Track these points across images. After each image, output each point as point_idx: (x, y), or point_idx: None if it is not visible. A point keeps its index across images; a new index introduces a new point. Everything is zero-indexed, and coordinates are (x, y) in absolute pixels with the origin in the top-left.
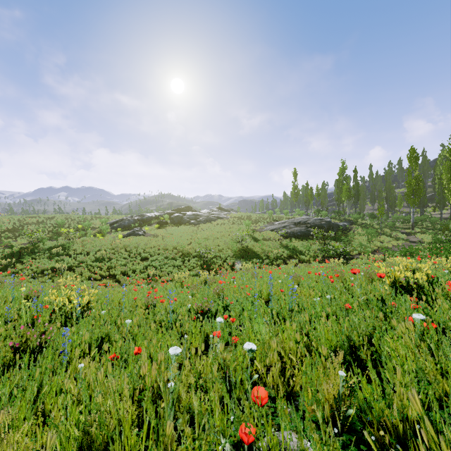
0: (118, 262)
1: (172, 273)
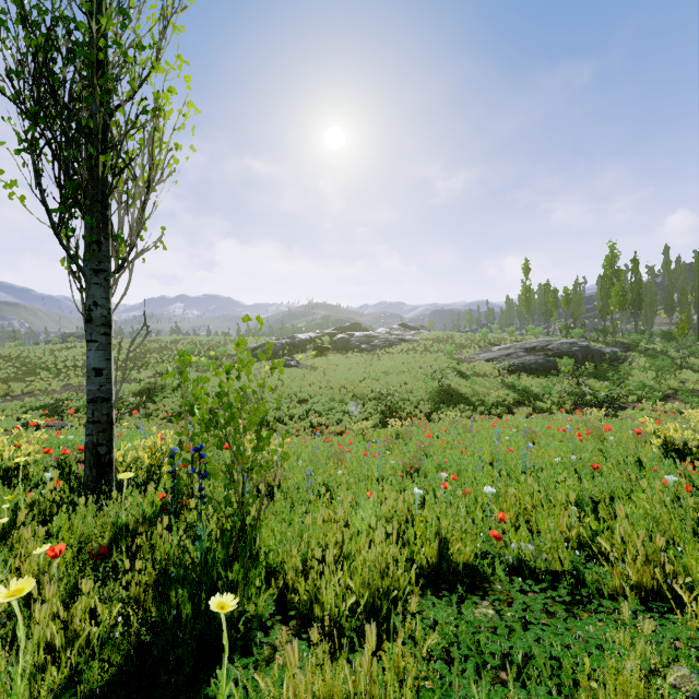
0: (270, 404)
1: (342, 421)
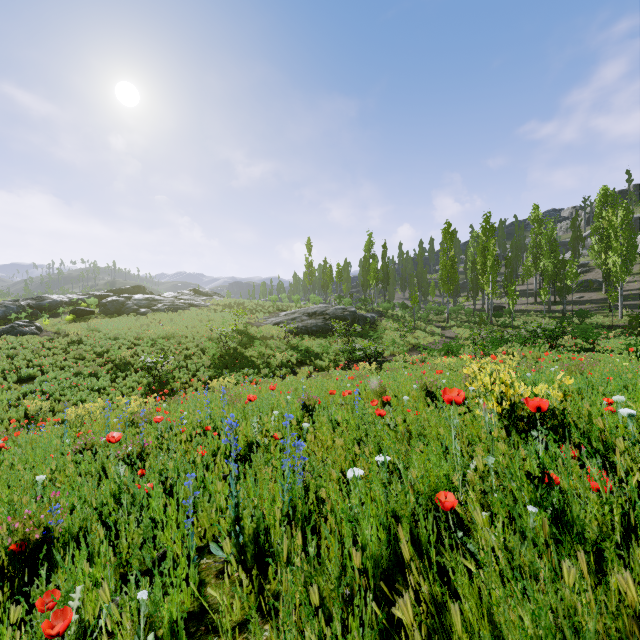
0: None
1: (84, 403)
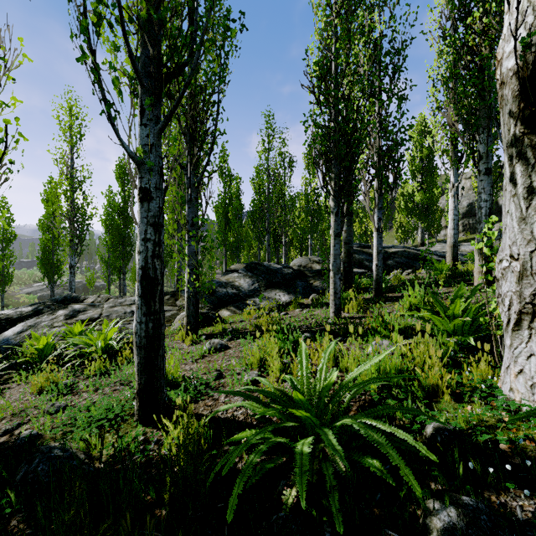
0: None
1: None
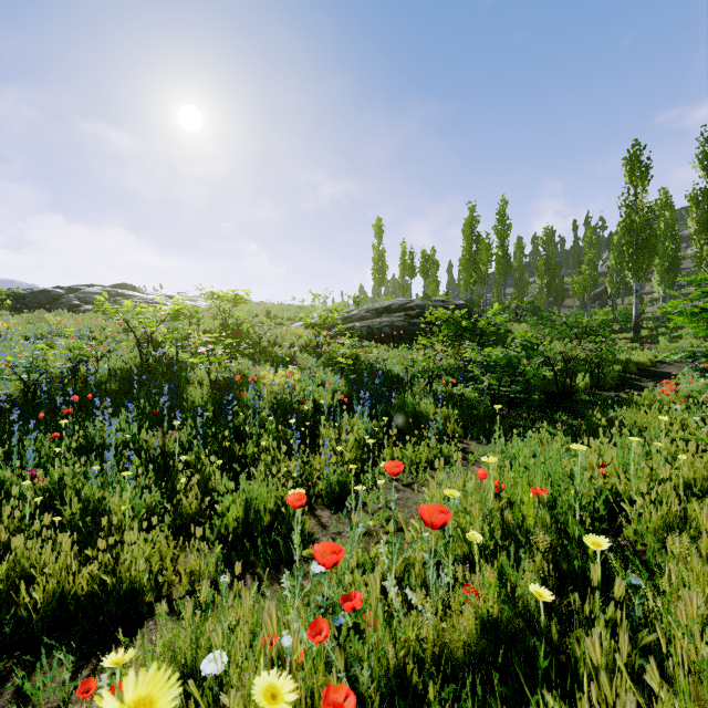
0: None
1: None
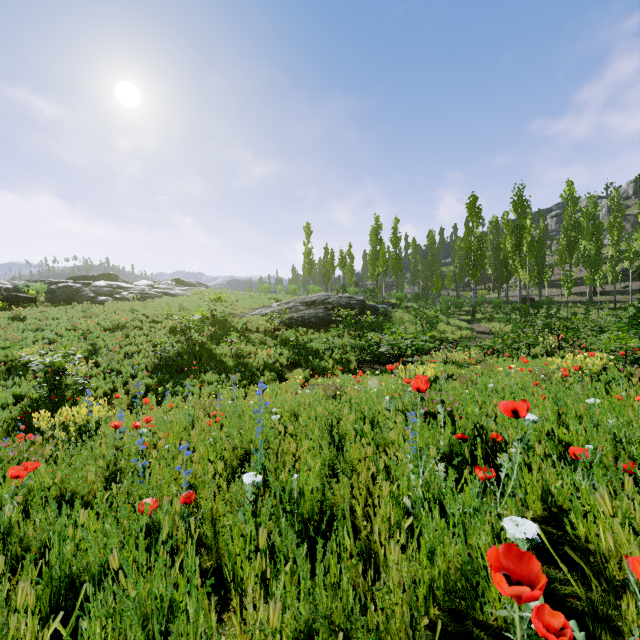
0: None
1: None
